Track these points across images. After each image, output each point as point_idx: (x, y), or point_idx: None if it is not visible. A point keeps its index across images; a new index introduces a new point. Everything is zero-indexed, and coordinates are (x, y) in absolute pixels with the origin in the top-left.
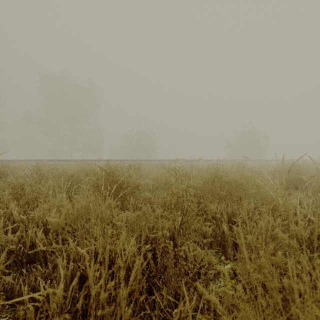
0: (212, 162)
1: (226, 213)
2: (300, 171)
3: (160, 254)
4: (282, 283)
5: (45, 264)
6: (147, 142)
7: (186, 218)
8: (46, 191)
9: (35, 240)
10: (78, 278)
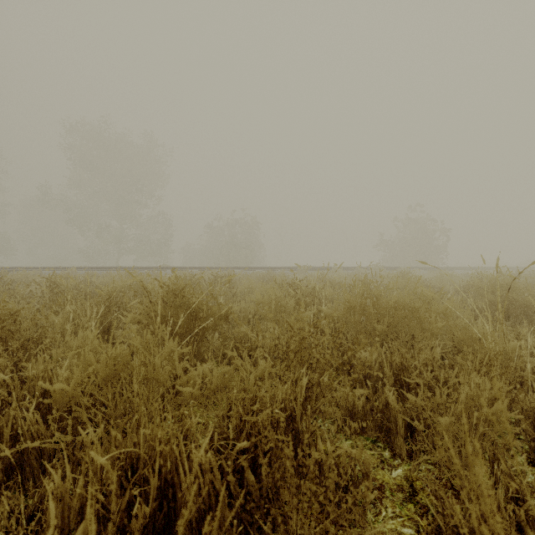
0: (355, 271)
1: (390, 365)
2: (515, 288)
3: (268, 460)
4: (518, 520)
5: (42, 473)
6: (245, 238)
7: (317, 378)
8: (58, 324)
9: (21, 424)
10: (98, 513)
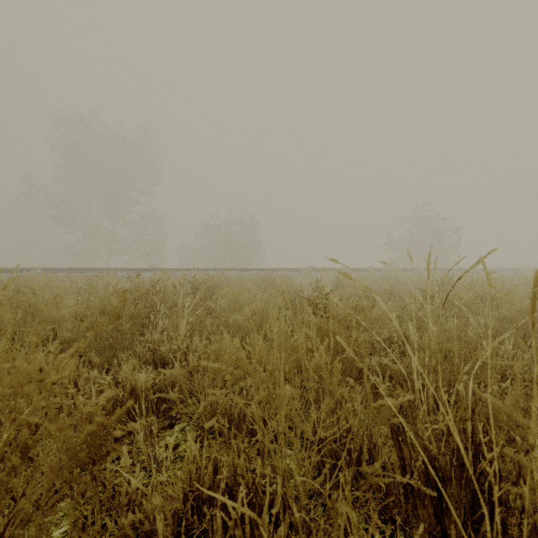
0: (369, 273)
1: None
2: None
3: None
4: None
5: None
6: (244, 238)
7: None
8: None
9: None
10: None
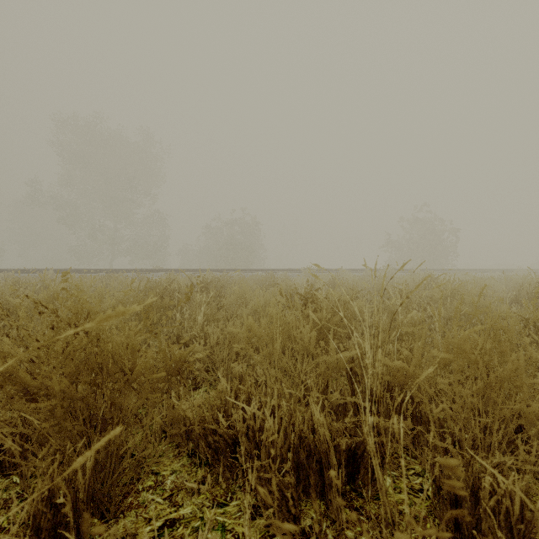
0: (366, 273)
1: None
2: None
3: None
4: None
5: None
6: (245, 239)
7: None
8: None
9: None
10: None
